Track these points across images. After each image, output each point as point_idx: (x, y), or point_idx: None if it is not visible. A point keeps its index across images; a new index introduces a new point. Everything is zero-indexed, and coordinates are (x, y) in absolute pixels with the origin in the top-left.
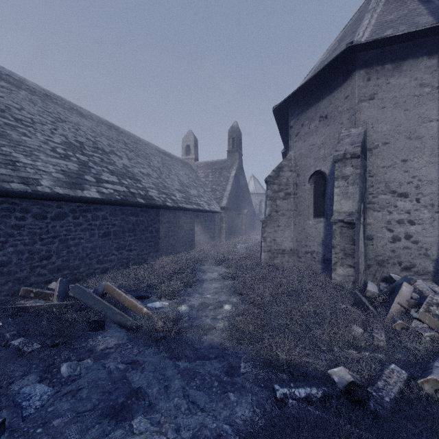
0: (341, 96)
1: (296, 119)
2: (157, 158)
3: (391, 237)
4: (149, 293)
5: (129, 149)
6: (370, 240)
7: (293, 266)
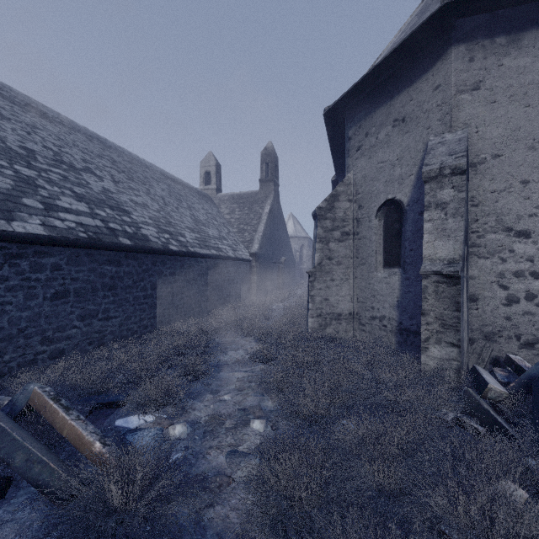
0: (428, 86)
1: (357, 126)
2: (162, 185)
3: (505, 297)
4: (124, 396)
5: (119, 169)
6: (474, 302)
7: (353, 337)
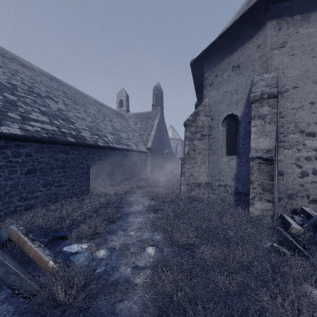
0: (253, 46)
1: (210, 71)
2: (94, 107)
3: (300, 173)
4: (69, 232)
5: (68, 97)
6: (281, 175)
7: (207, 197)
